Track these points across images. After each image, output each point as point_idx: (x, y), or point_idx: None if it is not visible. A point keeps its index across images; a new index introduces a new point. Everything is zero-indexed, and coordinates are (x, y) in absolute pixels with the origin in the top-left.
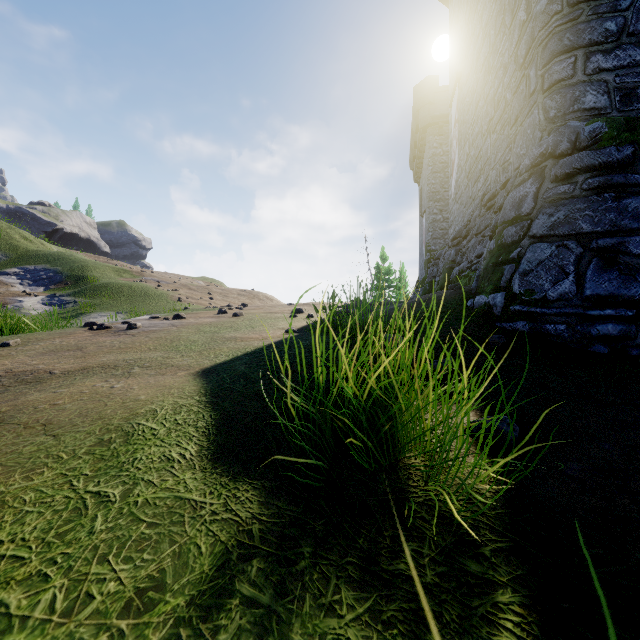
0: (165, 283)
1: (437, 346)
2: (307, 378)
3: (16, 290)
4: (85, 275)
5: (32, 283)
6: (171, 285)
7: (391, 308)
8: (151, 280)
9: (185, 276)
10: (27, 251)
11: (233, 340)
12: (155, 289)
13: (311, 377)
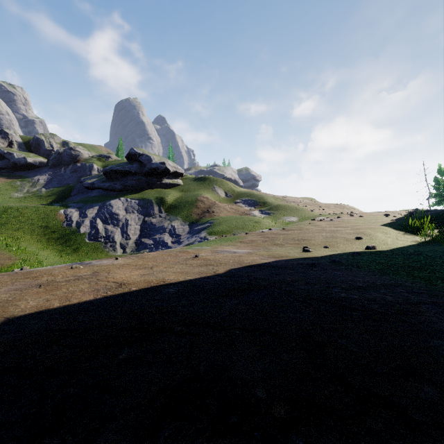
0: (297, 203)
1: (440, 222)
2: (404, 226)
3: (246, 209)
4: (265, 201)
5: (248, 206)
6: (300, 203)
7: (431, 213)
8: (290, 201)
9: (297, 197)
10: (238, 192)
11: (375, 222)
12: (298, 206)
13: (405, 226)
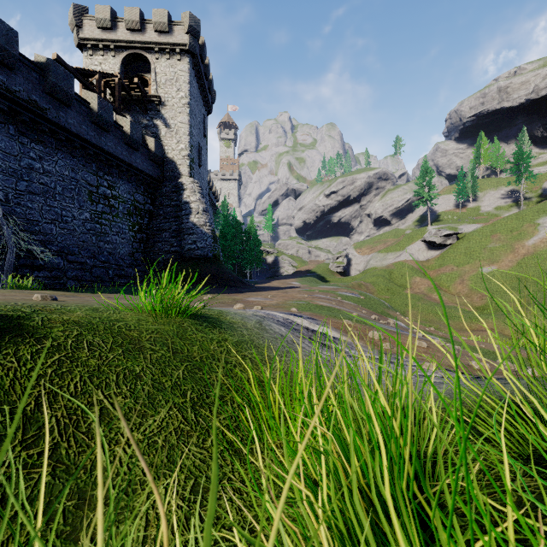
0: None
1: None
2: None
3: None
4: None
5: None
6: None
7: None
8: None
9: None
10: None
11: None
12: None
13: None
